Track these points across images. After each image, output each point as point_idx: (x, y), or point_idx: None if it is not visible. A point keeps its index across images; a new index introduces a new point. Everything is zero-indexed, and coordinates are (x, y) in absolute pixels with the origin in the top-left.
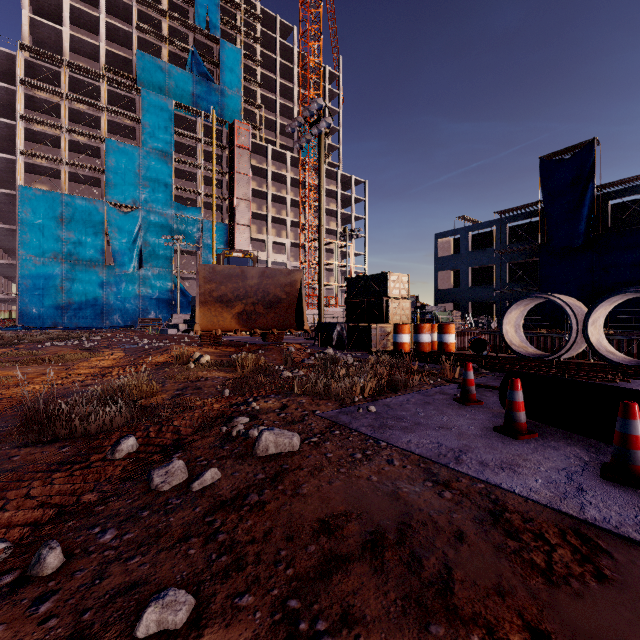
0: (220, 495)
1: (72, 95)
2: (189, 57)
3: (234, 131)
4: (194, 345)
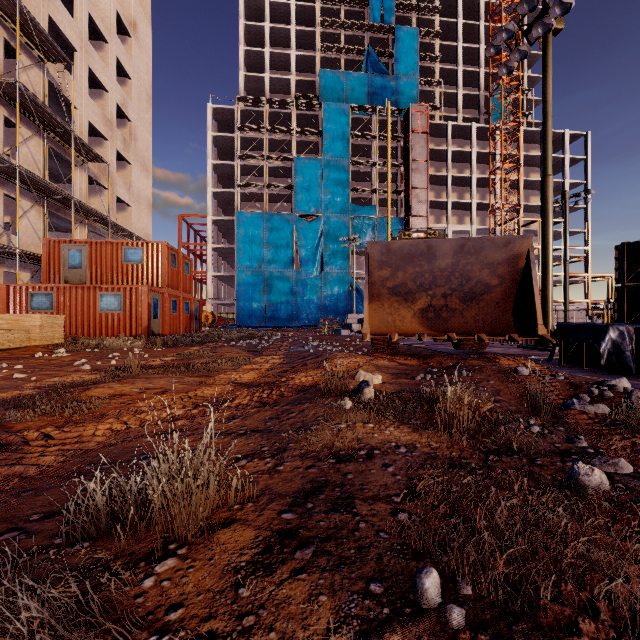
0: None
1: (270, 127)
2: (364, 58)
3: (409, 117)
4: (364, 351)
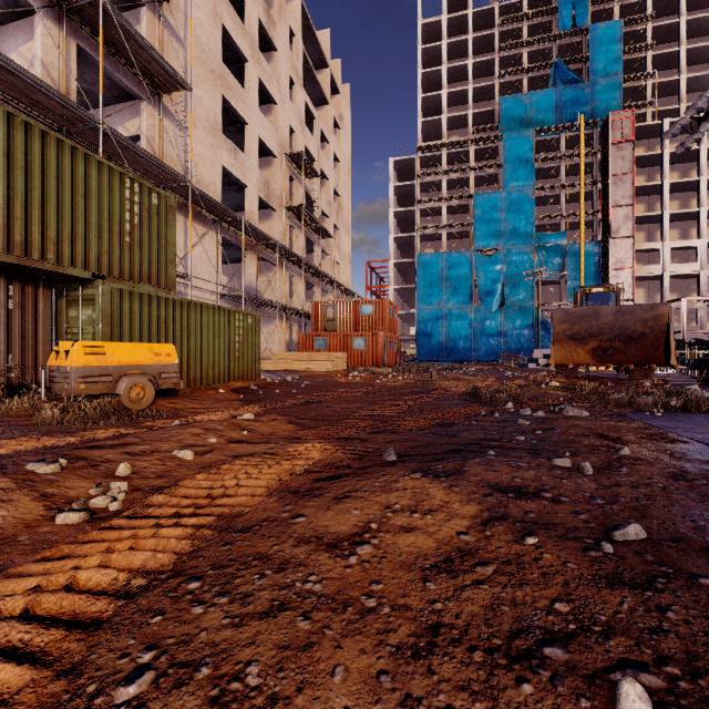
0: (542, 417)
1: (449, 169)
2: (551, 72)
3: (608, 128)
4: None
